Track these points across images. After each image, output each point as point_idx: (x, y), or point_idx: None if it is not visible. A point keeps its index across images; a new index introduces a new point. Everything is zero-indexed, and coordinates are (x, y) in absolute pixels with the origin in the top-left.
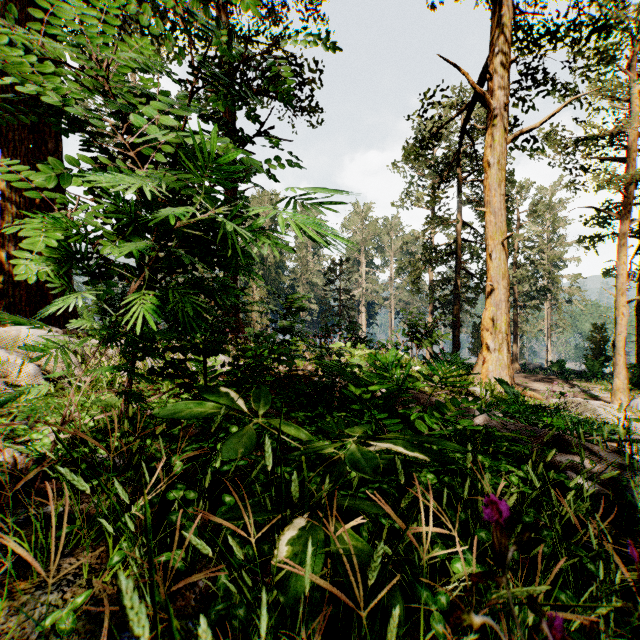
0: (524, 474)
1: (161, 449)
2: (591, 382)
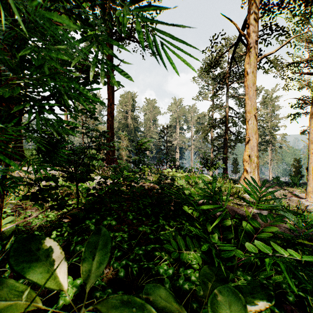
0: None
1: None
2: (293, 188)
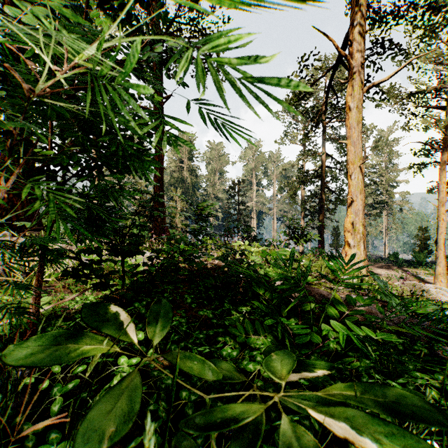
0: (439, 384)
1: None
2: (418, 268)
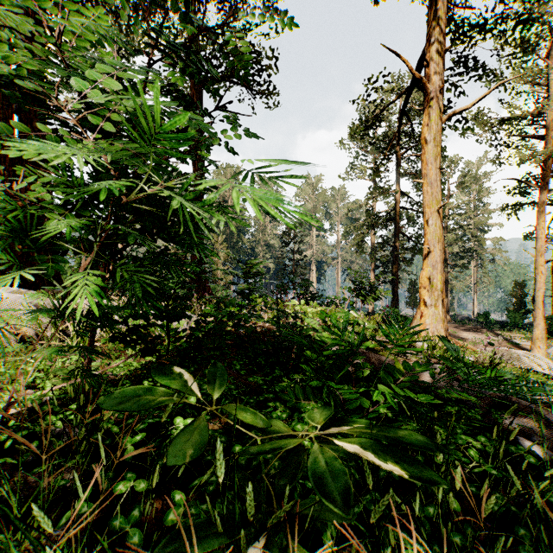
0: (481, 446)
1: (101, 449)
2: (513, 331)
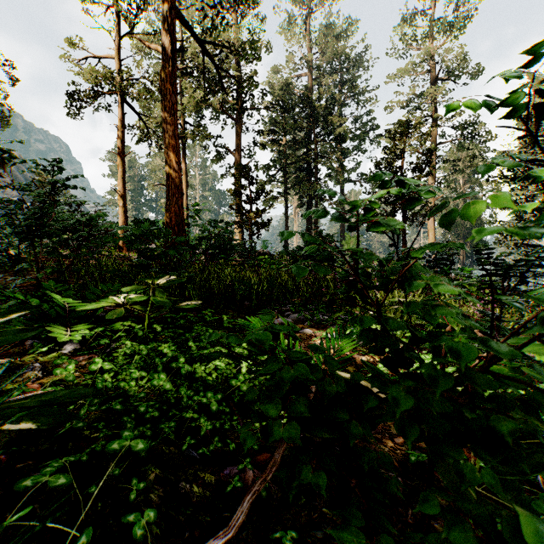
0: None
1: None
2: None
